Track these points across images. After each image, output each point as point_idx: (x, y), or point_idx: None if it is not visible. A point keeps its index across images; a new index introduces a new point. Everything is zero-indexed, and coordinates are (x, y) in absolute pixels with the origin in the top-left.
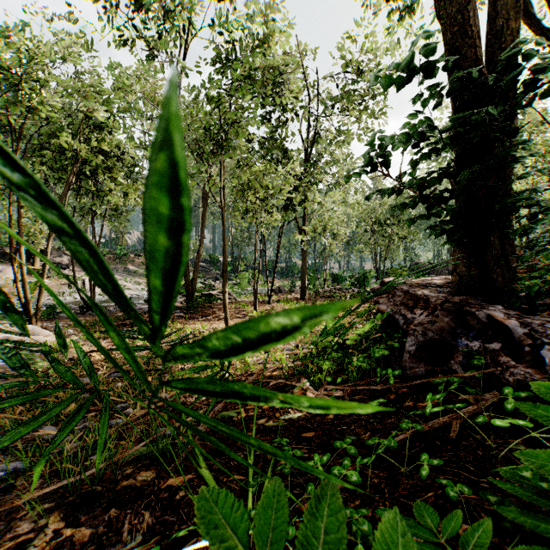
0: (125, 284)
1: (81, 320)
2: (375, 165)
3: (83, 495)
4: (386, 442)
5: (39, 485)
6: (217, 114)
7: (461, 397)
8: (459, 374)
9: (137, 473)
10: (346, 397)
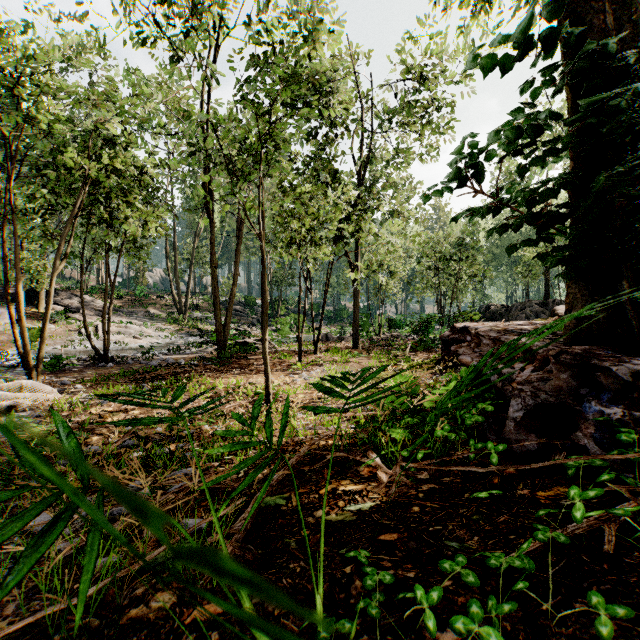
0: (146, 331)
1: (92, 373)
2: (463, 176)
3: (70, 637)
4: (517, 562)
5: (16, 608)
6: (255, 125)
7: (608, 488)
8: (604, 455)
9: (152, 594)
10: (432, 479)
